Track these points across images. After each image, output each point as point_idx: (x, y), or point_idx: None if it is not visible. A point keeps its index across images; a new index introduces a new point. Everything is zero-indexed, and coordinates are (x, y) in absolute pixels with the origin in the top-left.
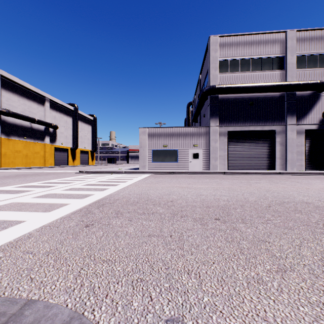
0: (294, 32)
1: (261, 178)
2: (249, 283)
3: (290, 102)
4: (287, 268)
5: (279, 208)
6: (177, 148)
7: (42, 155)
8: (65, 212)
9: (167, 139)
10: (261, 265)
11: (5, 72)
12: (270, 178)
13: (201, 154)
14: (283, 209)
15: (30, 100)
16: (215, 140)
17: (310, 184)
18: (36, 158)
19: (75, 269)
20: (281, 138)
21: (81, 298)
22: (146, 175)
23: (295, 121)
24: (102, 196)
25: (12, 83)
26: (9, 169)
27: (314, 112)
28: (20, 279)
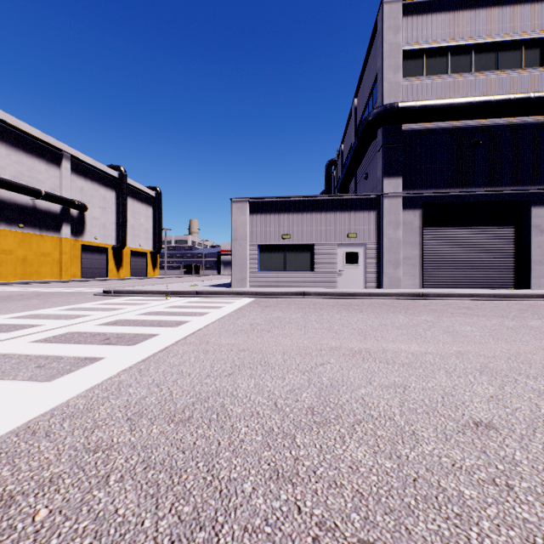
0: None
1: (534, 311)
2: None
3: None
4: None
5: None
6: (312, 242)
7: (56, 259)
8: None
9: (290, 222)
10: None
11: None
12: None
13: (363, 254)
14: None
15: (32, 156)
16: (396, 225)
17: None
18: (45, 265)
19: None
20: (543, 218)
21: None
22: (244, 302)
23: None
24: None
25: None
26: None
27: None
28: None
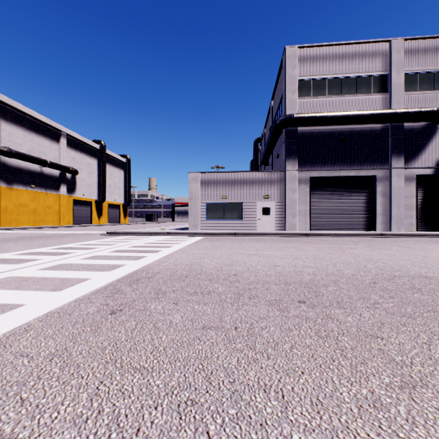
0: (401, 41)
1: (358, 242)
2: (361, 408)
3: (396, 137)
4: (416, 381)
5: (388, 285)
6: (241, 201)
7: (56, 210)
8: (82, 292)
9: (227, 188)
10: (375, 376)
11: (5, 97)
12: (369, 242)
13: (273, 209)
14: (394, 287)
15: (40, 135)
16: (293, 190)
17: (426, 250)
18: (48, 214)
19: (90, 383)
20: (384, 187)
21: (97, 436)
22: (198, 238)
23: (403, 164)
24: (136, 268)
25: (16, 112)
26: (11, 229)
27: (429, 151)
28: (4, 400)
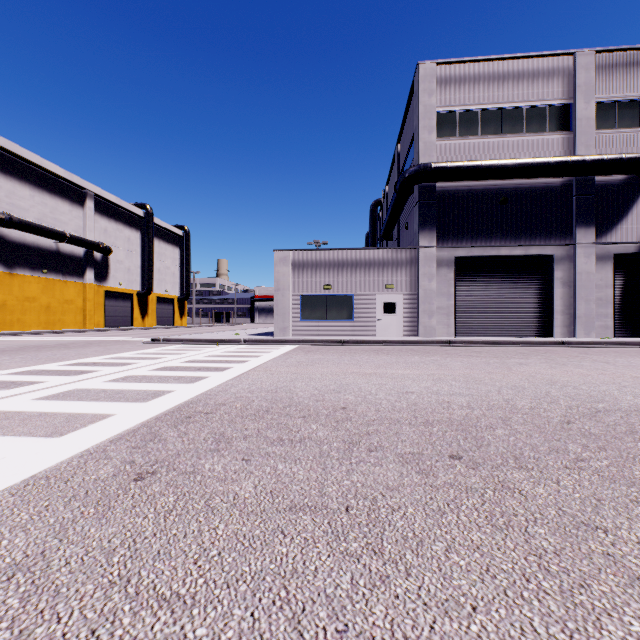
0: (591, 55)
1: (528, 354)
2: None
3: (584, 198)
4: None
5: (592, 426)
6: (352, 292)
7: (79, 307)
8: (96, 438)
9: (331, 273)
10: (613, 618)
11: (3, 139)
12: (545, 354)
13: (400, 304)
14: (603, 430)
15: (56, 196)
16: (430, 277)
17: (635, 367)
18: (68, 313)
19: (71, 635)
20: (565, 271)
21: None
22: (288, 348)
23: (594, 237)
24: (189, 396)
25: (19, 162)
26: (11, 334)
27: (633, 218)
28: None
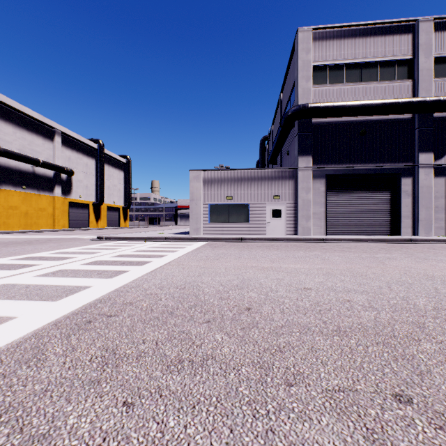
0: (430, 21)
1: (389, 249)
2: None
3: (424, 130)
4: None
5: None
6: (248, 202)
7: (50, 213)
8: None
9: (232, 188)
10: None
11: None
12: (402, 249)
13: (284, 211)
14: None
15: (32, 133)
16: (307, 190)
17: None
18: (41, 218)
19: None
20: (410, 186)
21: None
22: (200, 244)
23: (432, 160)
24: (101, 293)
25: (5, 107)
26: None
27: None
28: None
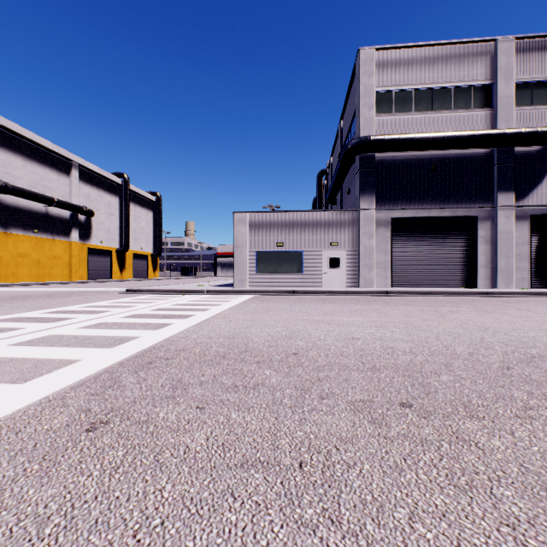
0: (511, 41)
1: (457, 303)
2: None
3: (504, 166)
4: None
5: (531, 372)
6: (301, 249)
7: (66, 262)
8: (57, 385)
9: (283, 232)
10: None
11: None
12: (472, 303)
13: (344, 259)
14: (542, 376)
15: (45, 166)
16: (370, 235)
17: None
18: (56, 267)
19: None
20: (488, 230)
21: None
22: (246, 298)
23: (513, 200)
24: (152, 342)
25: (13, 136)
26: (6, 286)
27: (546, 184)
28: None
